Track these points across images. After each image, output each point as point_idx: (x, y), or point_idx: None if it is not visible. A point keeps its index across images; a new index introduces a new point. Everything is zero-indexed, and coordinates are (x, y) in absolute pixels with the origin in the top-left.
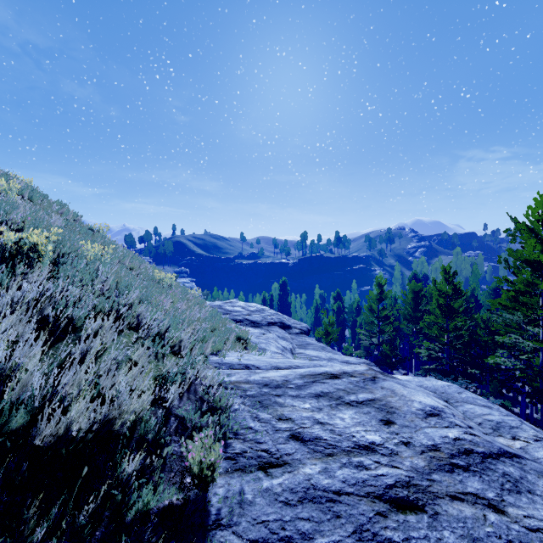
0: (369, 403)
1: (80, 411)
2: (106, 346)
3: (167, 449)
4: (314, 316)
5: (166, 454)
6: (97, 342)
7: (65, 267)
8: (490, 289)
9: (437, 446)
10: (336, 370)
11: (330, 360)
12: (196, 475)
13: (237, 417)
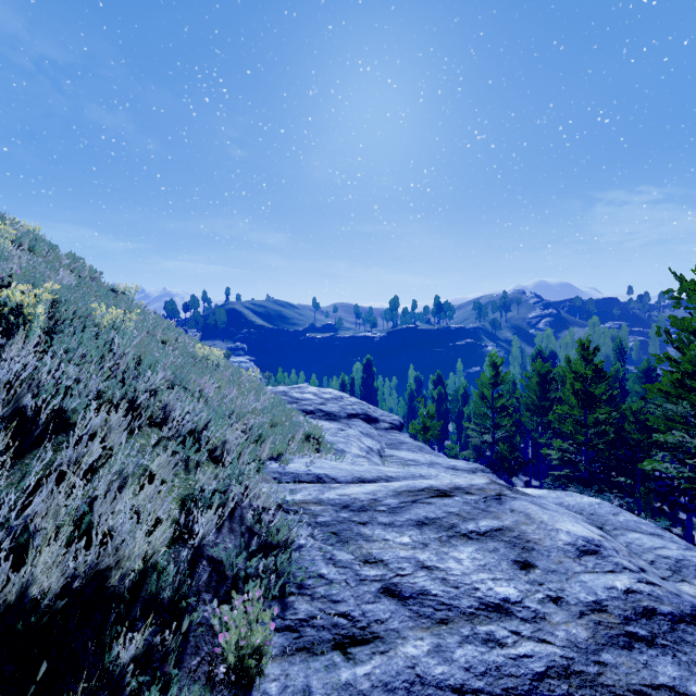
0: (495, 534)
1: (50, 561)
2: (110, 452)
3: (188, 620)
4: (407, 405)
5: (190, 624)
6: (95, 446)
7: (62, 338)
8: (640, 371)
9: (602, 604)
10: (445, 484)
11: (431, 465)
12: (232, 667)
13: (303, 557)
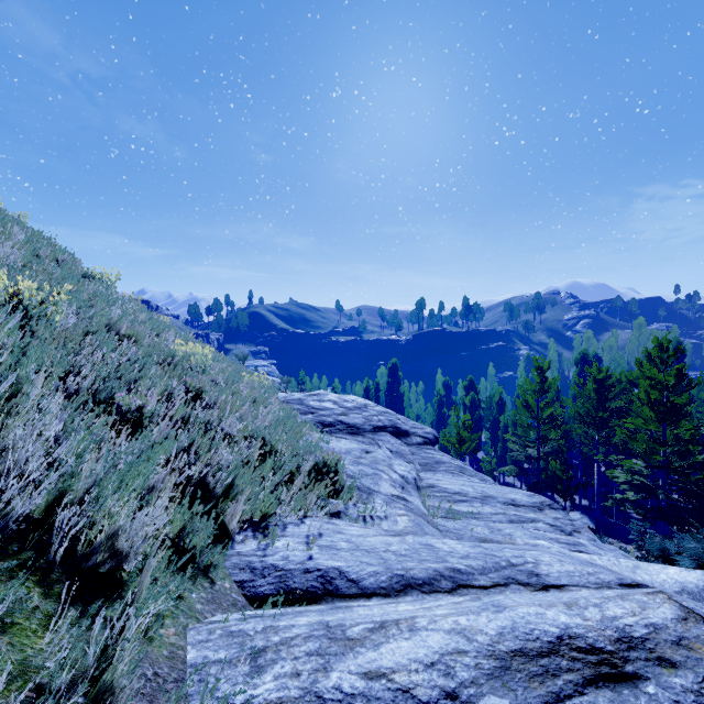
0: None
1: None
2: None
3: None
4: (436, 412)
5: None
6: None
7: None
8: None
9: None
10: (593, 623)
11: (484, 499)
12: None
13: None
